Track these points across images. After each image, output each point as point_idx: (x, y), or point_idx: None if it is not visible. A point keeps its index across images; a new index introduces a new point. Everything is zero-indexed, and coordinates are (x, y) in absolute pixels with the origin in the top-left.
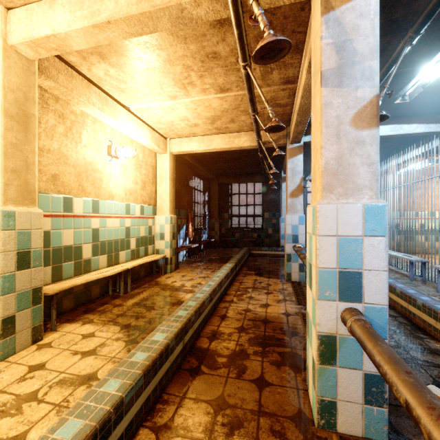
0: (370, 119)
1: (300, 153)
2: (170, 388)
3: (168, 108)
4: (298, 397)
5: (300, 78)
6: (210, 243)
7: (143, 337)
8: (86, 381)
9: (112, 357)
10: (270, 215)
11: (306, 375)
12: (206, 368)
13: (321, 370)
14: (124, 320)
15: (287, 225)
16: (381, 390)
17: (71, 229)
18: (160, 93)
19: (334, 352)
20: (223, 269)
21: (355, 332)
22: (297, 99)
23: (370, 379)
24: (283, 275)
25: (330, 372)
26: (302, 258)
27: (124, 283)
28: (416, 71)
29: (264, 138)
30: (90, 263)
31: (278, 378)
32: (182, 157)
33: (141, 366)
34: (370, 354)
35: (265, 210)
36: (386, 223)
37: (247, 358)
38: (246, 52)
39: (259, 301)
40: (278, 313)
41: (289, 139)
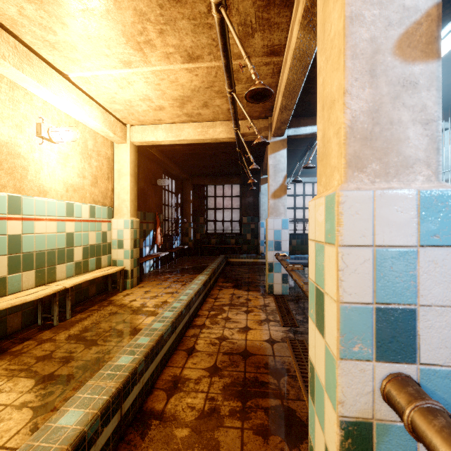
0: (426, 44)
1: (283, 148)
2: None
3: (122, 80)
4: None
5: (289, 42)
6: (183, 251)
7: (66, 397)
8: None
9: None
10: (249, 220)
11: None
12: None
13: None
14: (46, 366)
15: (268, 230)
16: None
17: None
18: (108, 56)
19: (368, 450)
20: (193, 284)
21: (435, 447)
22: (283, 75)
23: None
24: (264, 286)
25: None
26: (290, 270)
27: (64, 306)
28: None
29: (243, 129)
30: (4, 284)
31: None
32: (148, 151)
33: None
34: None
35: (244, 214)
36: None
37: (220, 425)
38: None
39: (237, 323)
40: (260, 341)
41: (270, 132)
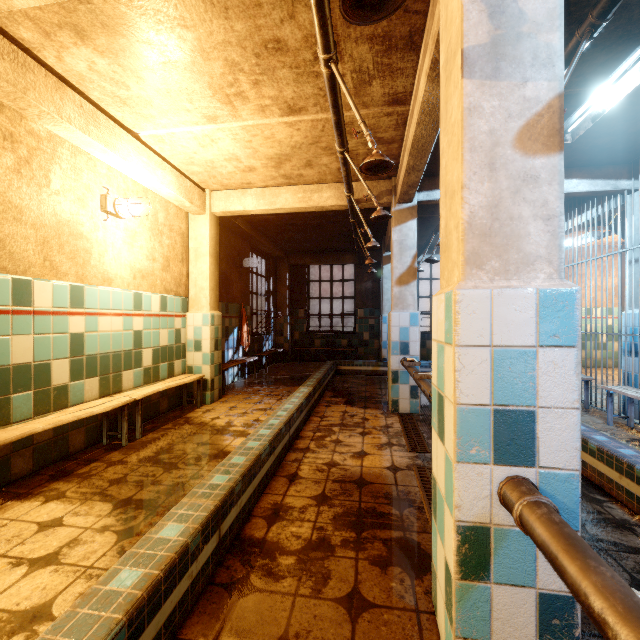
0: (547, 137)
1: (411, 218)
2: (190, 627)
3: (205, 137)
4: (419, 628)
5: (416, 92)
6: (277, 355)
7: (151, 522)
8: (27, 625)
9: (87, 566)
10: (366, 313)
11: (432, 585)
12: (259, 579)
13: (463, 591)
14: (122, 490)
15: (392, 328)
16: (568, 623)
17: (28, 336)
18: (189, 111)
19: (486, 556)
20: (294, 397)
21: (534, 530)
22: (409, 129)
23: (550, 604)
24: (386, 403)
25: (479, 594)
26: (418, 379)
27: (132, 423)
28: (585, 94)
29: (358, 194)
30: (66, 393)
31: (383, 591)
32: (231, 222)
33: (124, 603)
34: (575, 588)
35: (359, 304)
36: (577, 323)
37: (330, 554)
38: (329, 34)
39: (350, 447)
40: (380, 468)
41: (395, 197)
